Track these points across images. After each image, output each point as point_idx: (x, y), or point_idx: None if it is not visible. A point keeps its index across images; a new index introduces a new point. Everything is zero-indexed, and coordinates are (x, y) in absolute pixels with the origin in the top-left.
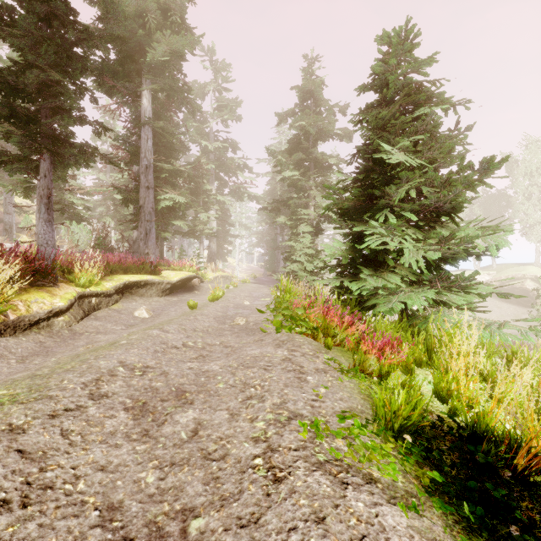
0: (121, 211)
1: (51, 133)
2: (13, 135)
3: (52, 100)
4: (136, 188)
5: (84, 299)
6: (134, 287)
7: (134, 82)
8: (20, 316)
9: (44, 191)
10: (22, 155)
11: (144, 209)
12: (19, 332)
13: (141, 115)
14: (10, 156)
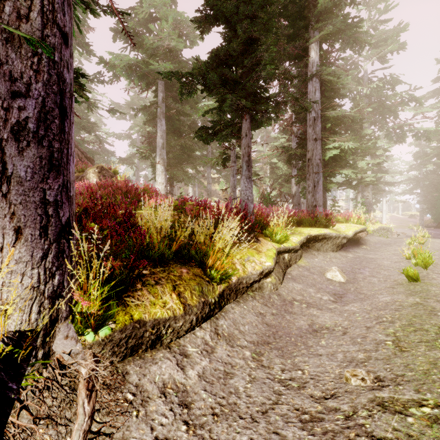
0: (276, 172)
1: (252, 88)
2: (227, 96)
3: (255, 52)
4: (301, 143)
5: (279, 255)
6: (312, 241)
7: (303, 38)
8: (239, 277)
9: (245, 149)
10: (229, 121)
11: (312, 161)
12: (239, 296)
13: (308, 69)
14: (221, 124)
